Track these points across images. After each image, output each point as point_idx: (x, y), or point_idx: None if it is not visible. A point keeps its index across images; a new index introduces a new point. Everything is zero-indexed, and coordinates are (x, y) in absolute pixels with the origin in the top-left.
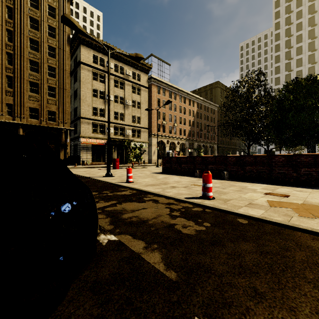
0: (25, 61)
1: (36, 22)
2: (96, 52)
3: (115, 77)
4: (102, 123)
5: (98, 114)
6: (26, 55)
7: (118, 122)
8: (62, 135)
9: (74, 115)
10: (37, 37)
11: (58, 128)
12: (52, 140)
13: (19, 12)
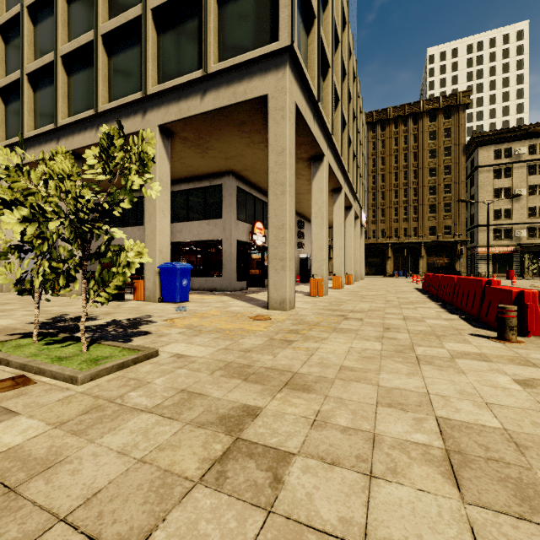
0: (425, 189)
1: (433, 151)
2: (498, 145)
3: (529, 162)
4: (508, 226)
5: (502, 217)
6: (426, 184)
7: (536, 221)
8: (457, 247)
9: (470, 222)
10: (434, 164)
11: (453, 241)
12: (447, 252)
13: (421, 151)
